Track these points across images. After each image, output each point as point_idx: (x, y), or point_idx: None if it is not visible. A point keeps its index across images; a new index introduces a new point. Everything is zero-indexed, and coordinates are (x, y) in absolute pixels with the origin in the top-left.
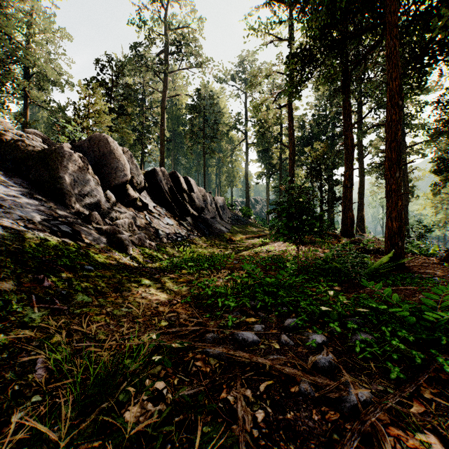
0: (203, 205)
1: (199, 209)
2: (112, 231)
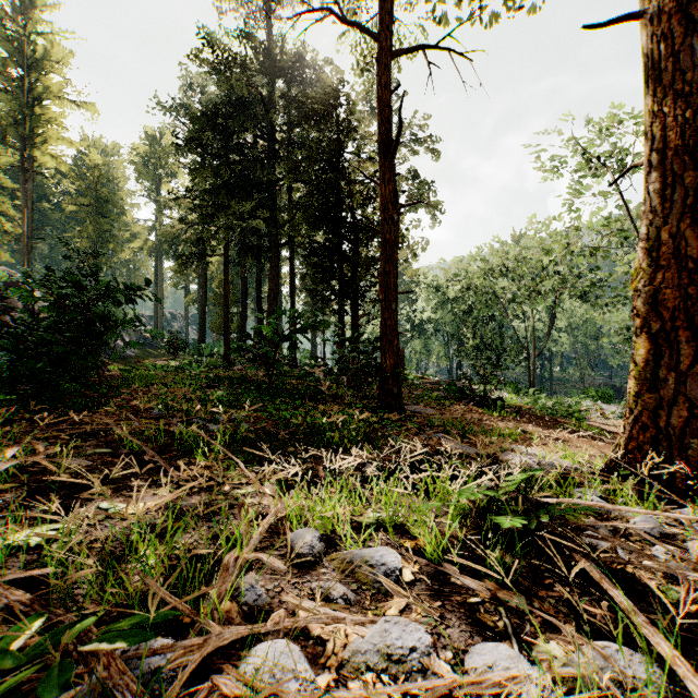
0: None
1: None
2: None
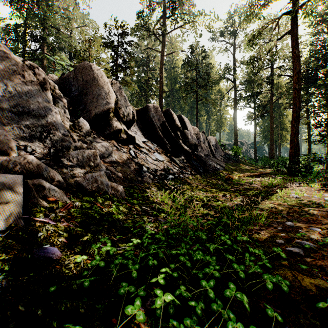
0: (197, 142)
1: (193, 146)
2: (24, 165)
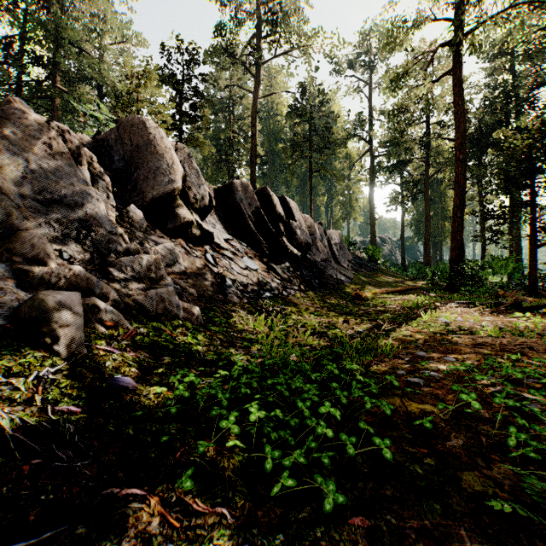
0: (310, 240)
1: (303, 246)
2: (69, 279)
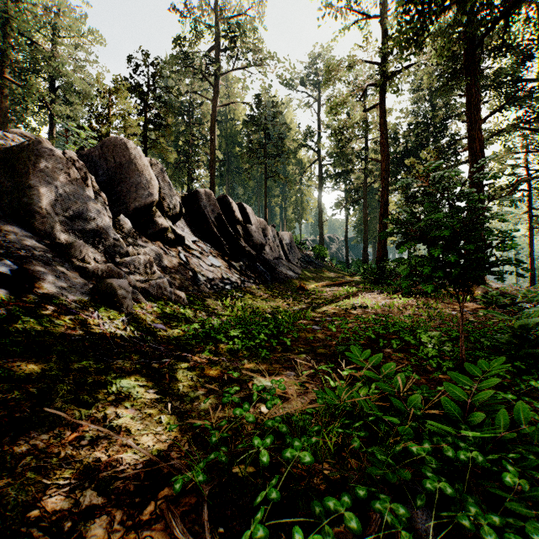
0: (264, 241)
1: (258, 246)
2: (107, 273)
